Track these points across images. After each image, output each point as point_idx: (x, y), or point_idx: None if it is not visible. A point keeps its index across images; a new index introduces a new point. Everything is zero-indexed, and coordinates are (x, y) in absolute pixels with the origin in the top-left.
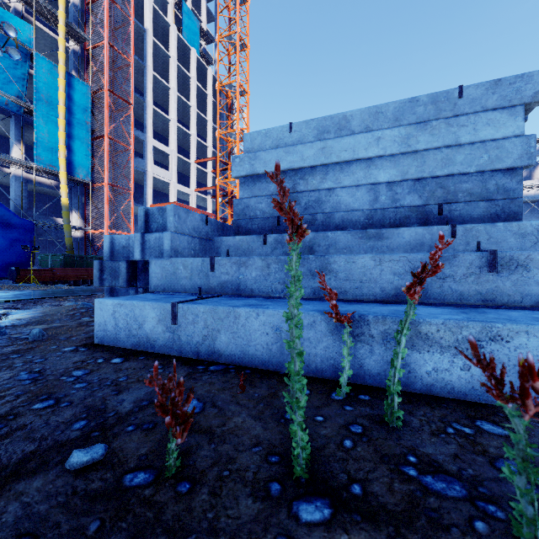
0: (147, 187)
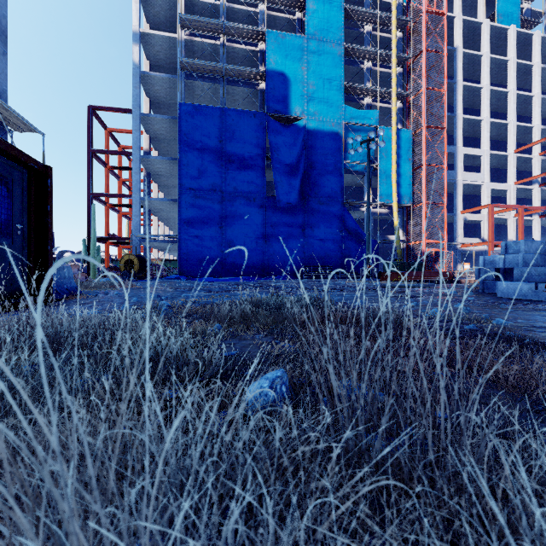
0: (457, 195)
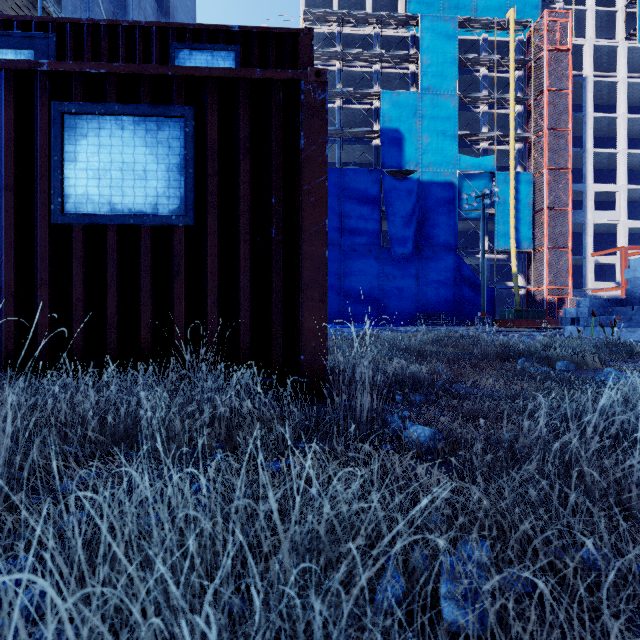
0: (587, 236)
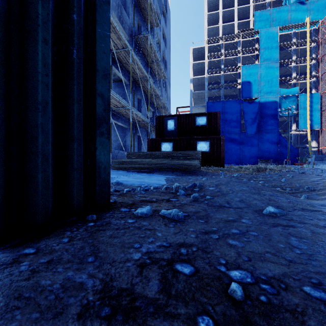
0: None
